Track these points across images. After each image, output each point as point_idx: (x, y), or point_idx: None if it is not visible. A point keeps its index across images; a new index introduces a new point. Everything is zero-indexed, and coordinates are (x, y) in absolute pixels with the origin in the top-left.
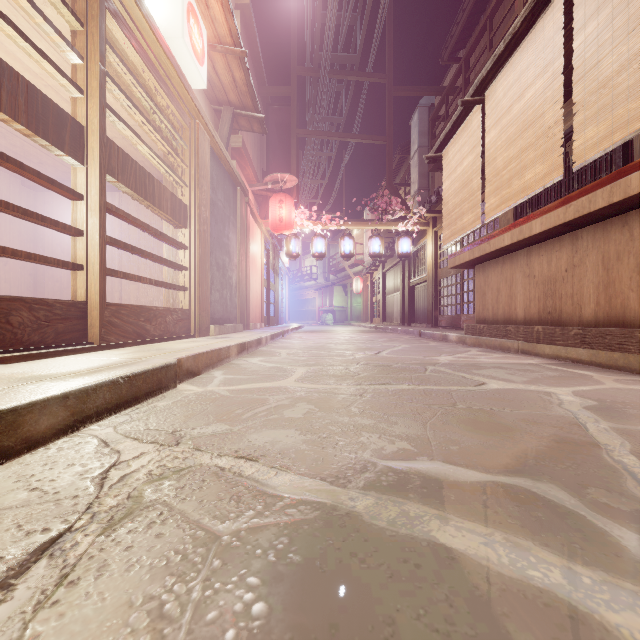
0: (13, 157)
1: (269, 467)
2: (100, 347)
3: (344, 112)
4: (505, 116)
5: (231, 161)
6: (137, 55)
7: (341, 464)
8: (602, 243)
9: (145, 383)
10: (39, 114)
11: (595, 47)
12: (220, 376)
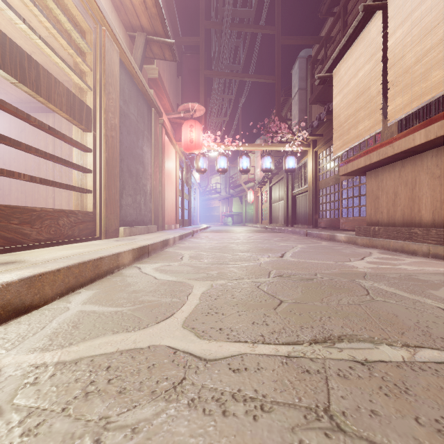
0: None
1: None
2: None
3: (241, 61)
4: (418, 8)
5: (144, 80)
6: None
7: None
8: None
9: None
10: None
11: None
12: (74, 307)
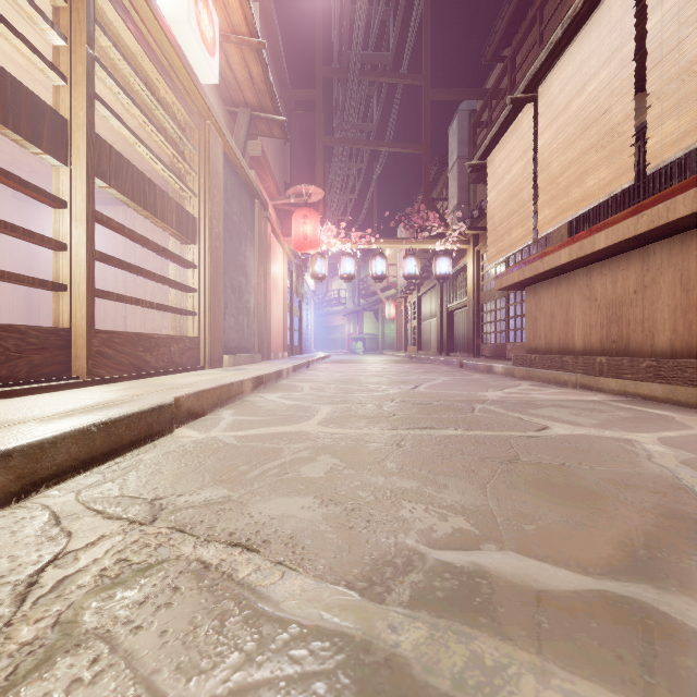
0: (2, 165)
1: (273, 563)
2: (86, 382)
3: (375, 118)
4: (562, 114)
5: (248, 170)
6: (134, 40)
7: (375, 557)
8: (680, 259)
9: (129, 430)
10: (8, 101)
11: (675, 25)
12: (228, 417)
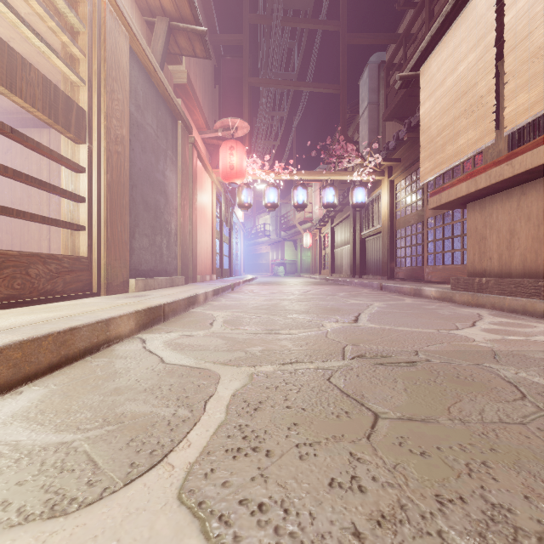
0: None
1: None
2: None
3: (296, 67)
4: None
5: (166, 81)
6: None
7: None
8: None
9: None
10: None
11: None
12: None
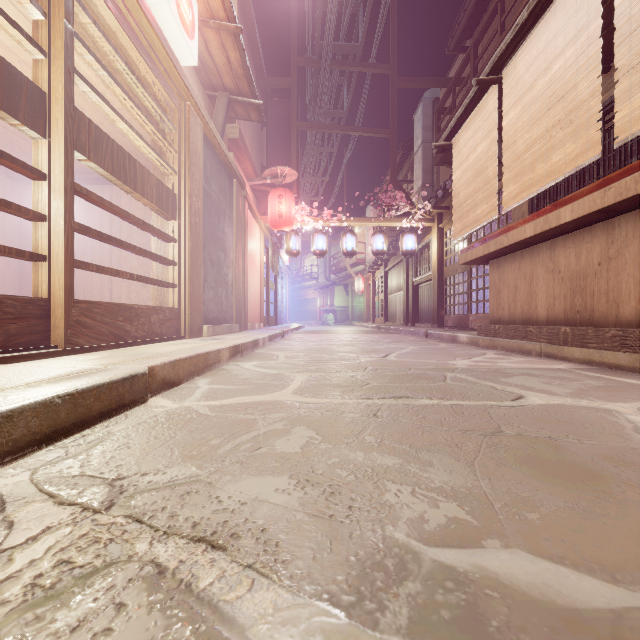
0: None
1: (241, 566)
2: (64, 351)
3: (346, 105)
4: (527, 93)
5: (226, 150)
6: (114, 19)
7: (362, 558)
8: None
9: (98, 401)
10: None
11: None
12: (204, 386)
